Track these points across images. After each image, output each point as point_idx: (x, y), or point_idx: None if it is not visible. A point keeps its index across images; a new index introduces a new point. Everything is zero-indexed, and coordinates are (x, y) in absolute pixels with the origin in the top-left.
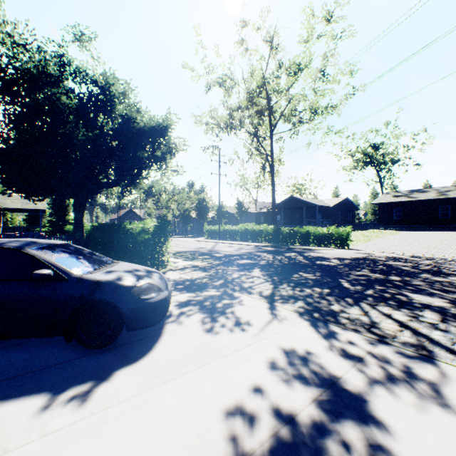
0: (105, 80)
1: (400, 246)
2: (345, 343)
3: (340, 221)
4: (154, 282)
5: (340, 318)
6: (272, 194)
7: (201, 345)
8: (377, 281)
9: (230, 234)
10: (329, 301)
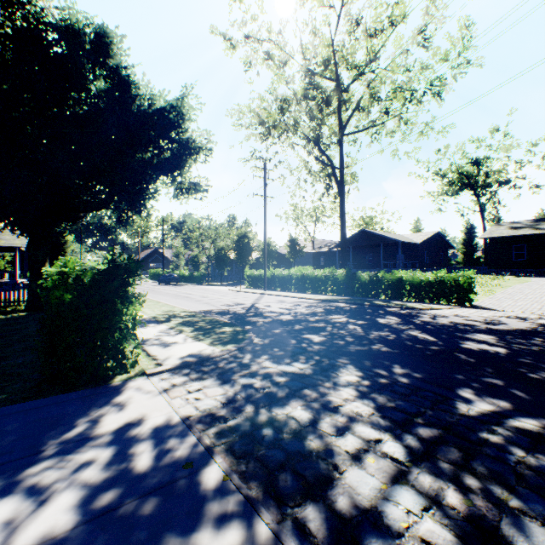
0: (66, 19)
1: None
2: None
3: (429, 263)
4: None
5: None
6: (341, 224)
7: None
8: None
9: (280, 281)
10: None
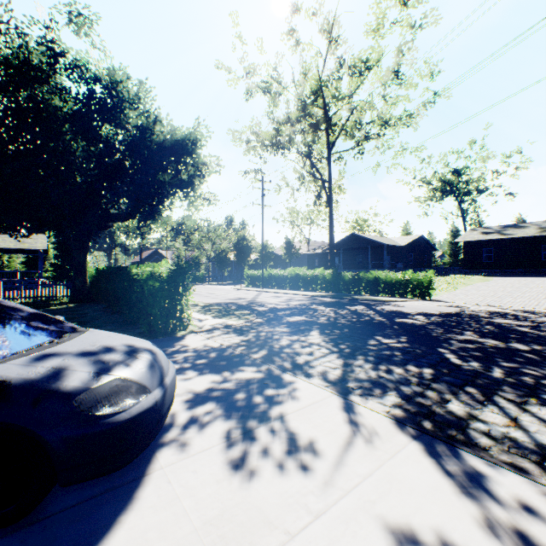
0: (111, 78)
1: (499, 297)
2: (516, 509)
3: (413, 264)
4: (131, 375)
5: (476, 435)
6: (330, 230)
7: (216, 518)
8: (497, 353)
9: (277, 280)
10: (441, 394)
